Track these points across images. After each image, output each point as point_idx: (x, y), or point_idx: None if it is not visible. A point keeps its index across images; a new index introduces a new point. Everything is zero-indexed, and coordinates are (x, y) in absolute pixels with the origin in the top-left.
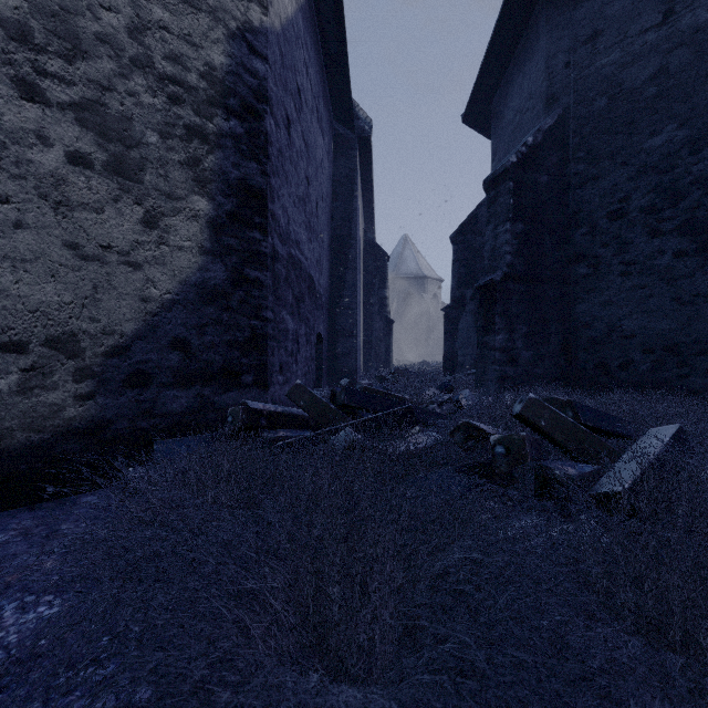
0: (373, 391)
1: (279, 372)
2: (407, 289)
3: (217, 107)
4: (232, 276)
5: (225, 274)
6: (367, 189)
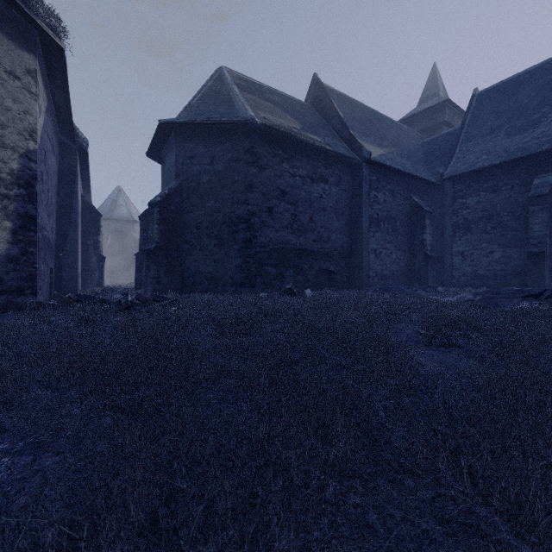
0: (89, 296)
1: (40, 289)
2: (120, 228)
3: (15, 185)
4: (21, 251)
5: (18, 251)
6: (85, 170)
